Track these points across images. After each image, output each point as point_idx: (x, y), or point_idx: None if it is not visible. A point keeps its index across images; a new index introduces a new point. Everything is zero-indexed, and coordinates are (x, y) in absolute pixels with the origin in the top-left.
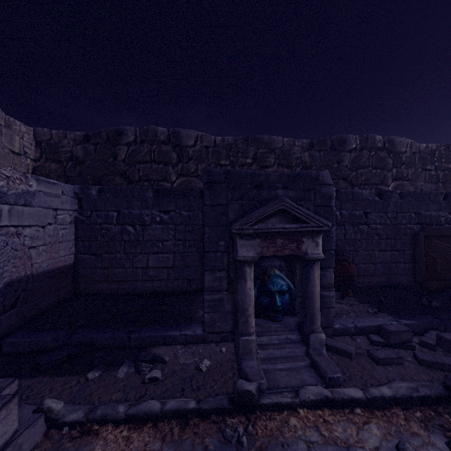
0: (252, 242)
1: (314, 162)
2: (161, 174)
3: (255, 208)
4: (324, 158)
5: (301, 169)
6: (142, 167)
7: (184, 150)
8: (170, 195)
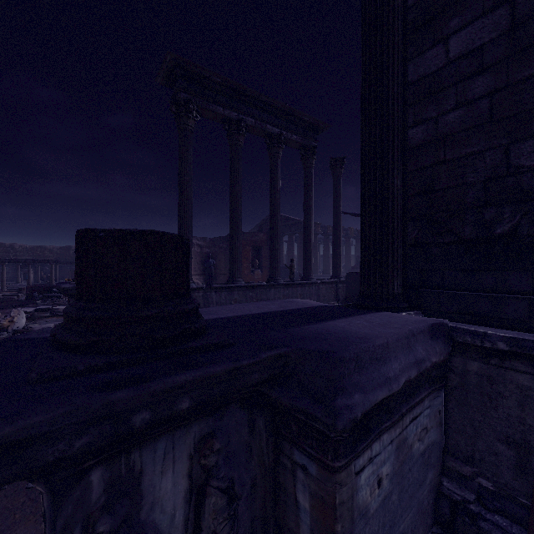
0: (23, 271)
1: (61, 253)
2: (7, 256)
3: (23, 268)
4: (65, 252)
5: (57, 255)
6: (1, 254)
7: (15, 249)
8: (11, 264)
